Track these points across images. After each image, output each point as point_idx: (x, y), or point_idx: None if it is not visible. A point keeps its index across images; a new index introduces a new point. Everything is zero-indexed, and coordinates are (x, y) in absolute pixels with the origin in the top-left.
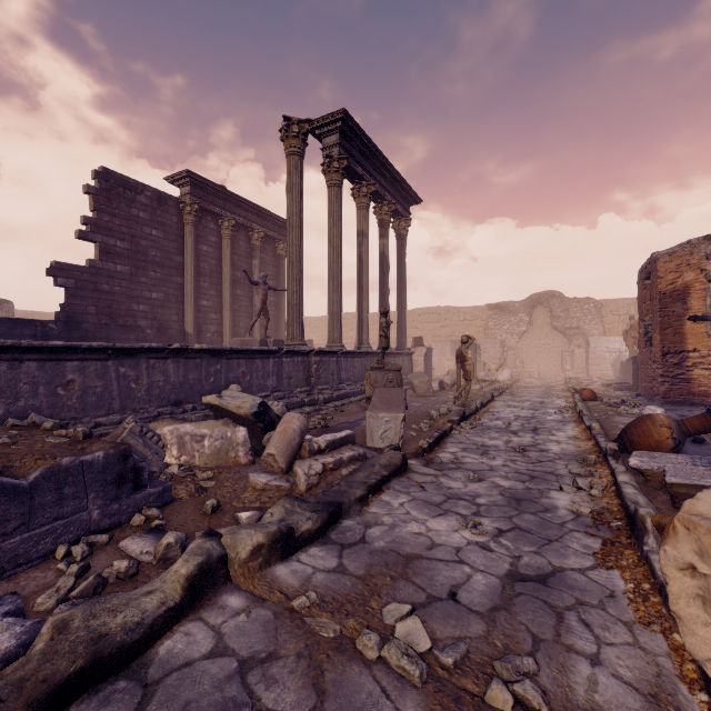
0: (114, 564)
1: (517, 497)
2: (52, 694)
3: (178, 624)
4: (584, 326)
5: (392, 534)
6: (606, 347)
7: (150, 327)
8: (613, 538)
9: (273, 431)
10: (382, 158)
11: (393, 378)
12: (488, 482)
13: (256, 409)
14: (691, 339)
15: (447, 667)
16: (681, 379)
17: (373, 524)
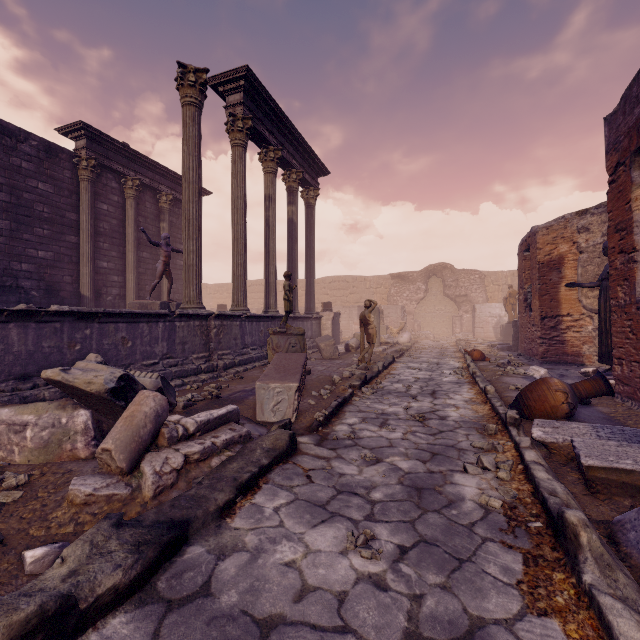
0: None
1: (418, 485)
2: None
3: None
4: (471, 294)
5: (252, 571)
6: (488, 312)
7: (36, 288)
8: (536, 550)
9: None
10: (289, 124)
11: (296, 342)
12: (386, 464)
13: (113, 384)
14: (565, 304)
15: None
16: (557, 341)
17: (231, 551)
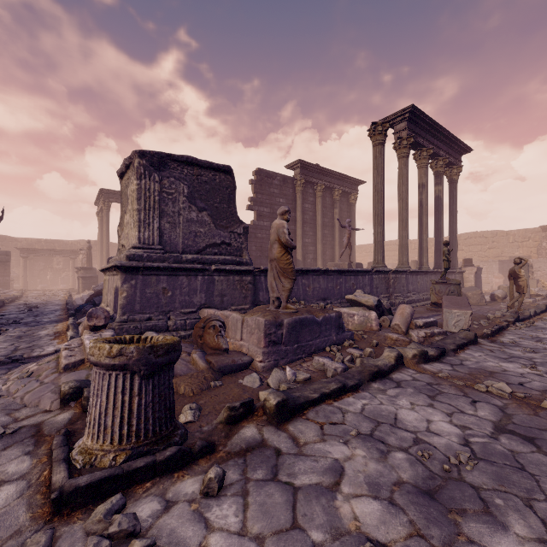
0: (354, 354)
1: None
2: (373, 374)
3: (393, 372)
4: None
5: (478, 364)
6: None
7: None
8: None
9: (385, 316)
10: (439, 127)
11: (454, 289)
12: (541, 354)
13: (376, 303)
14: None
15: (520, 397)
16: None
17: (465, 360)
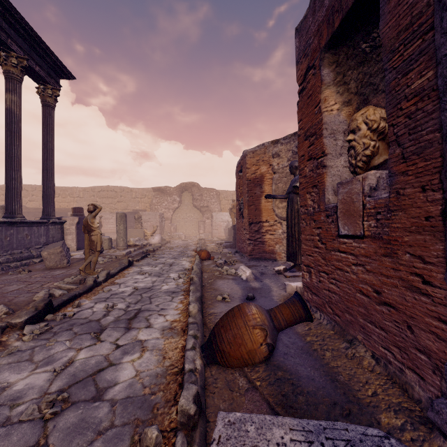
0: None
1: None
2: None
3: None
4: (211, 205)
5: None
6: (221, 218)
7: None
8: None
9: None
10: None
11: None
12: None
13: None
14: (265, 213)
15: None
16: (259, 241)
17: None
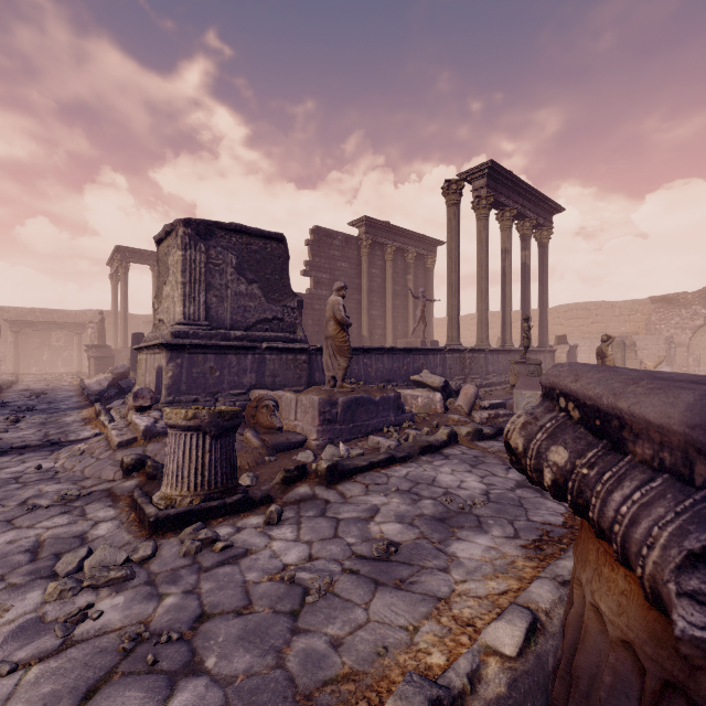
0: (411, 433)
1: None
2: (423, 448)
3: (446, 448)
4: None
5: None
6: None
7: None
8: None
9: (452, 398)
10: (524, 185)
11: (534, 370)
12: None
13: (442, 384)
14: None
15: None
16: None
17: None
